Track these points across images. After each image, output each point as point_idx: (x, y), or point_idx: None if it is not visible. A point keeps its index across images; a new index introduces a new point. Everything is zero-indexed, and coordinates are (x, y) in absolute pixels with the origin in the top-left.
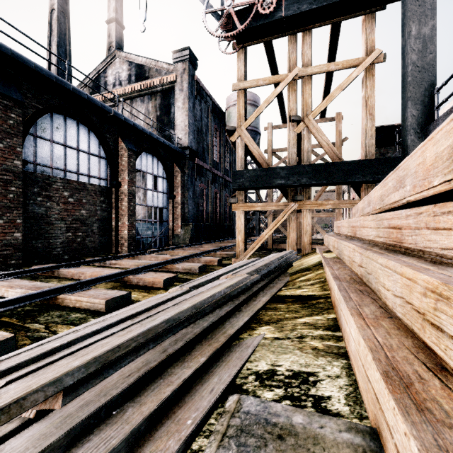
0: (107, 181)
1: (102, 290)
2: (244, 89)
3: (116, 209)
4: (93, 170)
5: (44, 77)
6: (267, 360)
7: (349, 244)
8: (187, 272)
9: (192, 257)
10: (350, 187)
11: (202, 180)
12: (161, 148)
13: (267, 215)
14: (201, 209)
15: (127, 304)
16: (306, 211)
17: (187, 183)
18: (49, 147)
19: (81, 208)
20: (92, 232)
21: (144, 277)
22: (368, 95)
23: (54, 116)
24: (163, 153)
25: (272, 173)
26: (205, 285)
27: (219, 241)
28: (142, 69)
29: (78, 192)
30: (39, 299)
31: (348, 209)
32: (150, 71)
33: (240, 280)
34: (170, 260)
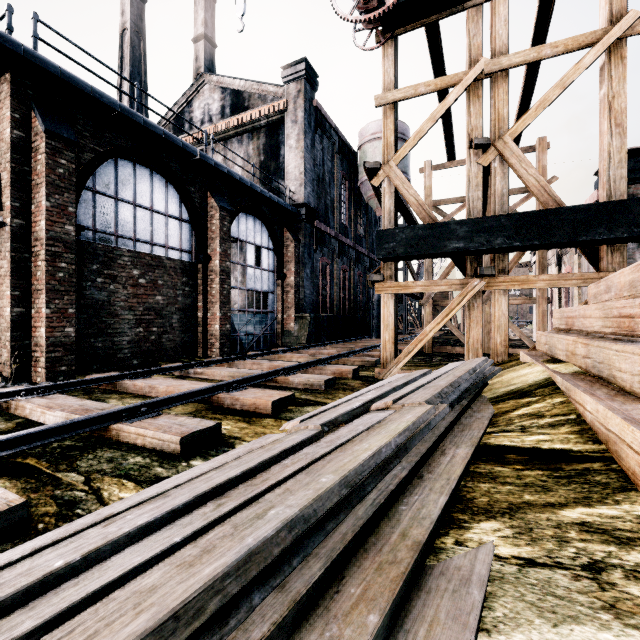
0: (192, 254)
1: (177, 418)
2: (394, 103)
3: (204, 295)
4: (172, 239)
5: (105, 107)
6: (533, 636)
7: (639, 349)
8: (307, 388)
9: (312, 366)
10: (560, 257)
11: (325, 251)
12: (266, 207)
13: (424, 302)
14: (323, 295)
15: (216, 443)
16: (498, 293)
17: (302, 256)
18: (113, 207)
19: (156, 293)
20: (171, 327)
21: (242, 397)
22: (613, 93)
23: (120, 163)
24: (269, 213)
25: (443, 232)
26: (350, 423)
27: (349, 340)
28: (240, 97)
29: (151, 271)
30: (81, 431)
31: (558, 291)
32: (251, 98)
33: (419, 417)
34: (281, 370)
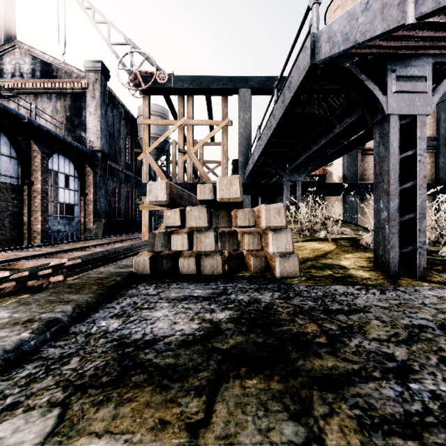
0: (19, 179)
1: (48, 259)
2: (148, 124)
3: (28, 206)
4: (4, 169)
5: None
6: None
7: None
8: None
9: (107, 244)
10: None
11: (114, 179)
12: (73, 150)
13: None
14: (113, 206)
15: None
16: None
17: (99, 183)
18: None
19: None
20: (3, 226)
21: (74, 254)
22: (224, 144)
23: None
24: (75, 154)
25: None
26: None
27: (130, 234)
28: (49, 67)
29: None
30: (8, 263)
31: None
32: (58, 71)
33: (136, 243)
34: (90, 246)
